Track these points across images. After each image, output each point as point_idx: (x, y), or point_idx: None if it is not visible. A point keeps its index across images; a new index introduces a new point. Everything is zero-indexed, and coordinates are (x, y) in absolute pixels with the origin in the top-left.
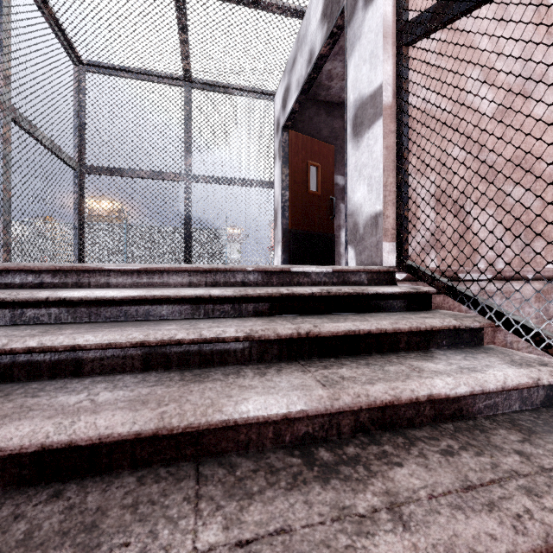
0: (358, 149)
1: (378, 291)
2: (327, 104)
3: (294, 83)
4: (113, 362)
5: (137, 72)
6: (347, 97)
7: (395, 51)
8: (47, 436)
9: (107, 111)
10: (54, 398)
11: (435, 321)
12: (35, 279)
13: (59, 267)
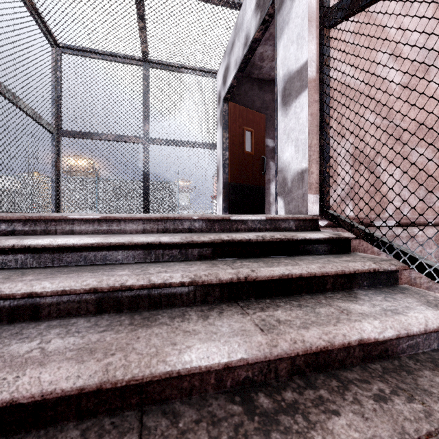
0: (286, 116)
1: (306, 237)
2: (260, 81)
3: (232, 63)
4: (69, 306)
5: (104, 53)
6: (277, 72)
7: (318, 33)
8: None
9: (79, 85)
10: (7, 347)
11: (357, 265)
12: (8, 227)
13: (28, 217)
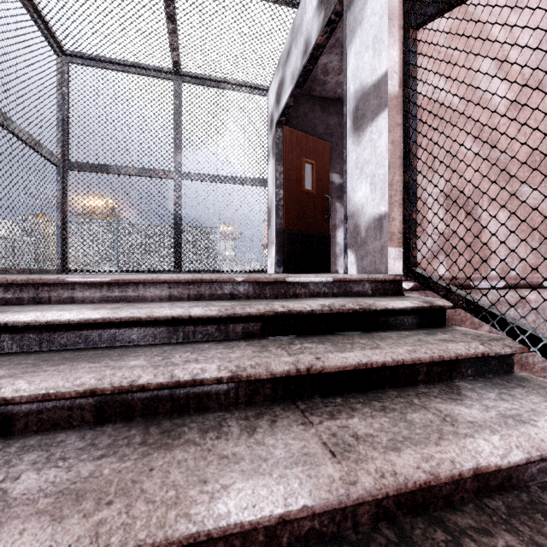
0: (359, 145)
1: (388, 307)
2: (323, 100)
3: (288, 76)
4: (55, 415)
5: (124, 64)
6: (347, 88)
7: (401, 35)
8: None
9: (92, 104)
10: None
11: (460, 348)
12: None
13: (11, 280)
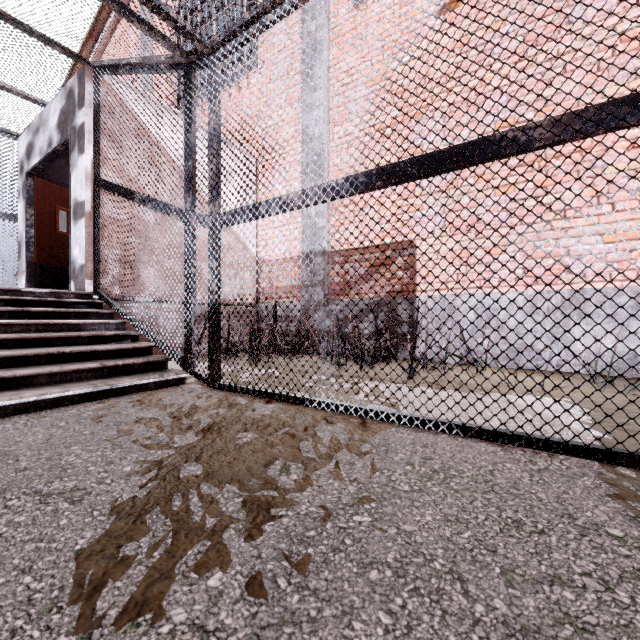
0: (76, 227)
1: (71, 300)
2: None
3: (38, 147)
4: None
5: None
6: (71, 193)
7: (93, 186)
8: None
9: None
10: None
11: (89, 310)
12: None
13: None
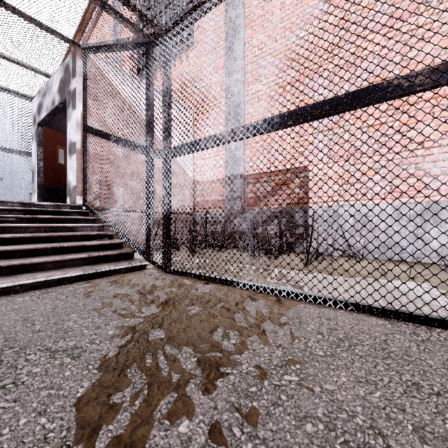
0: (70, 160)
1: (67, 210)
2: None
3: (45, 105)
4: None
5: None
6: (67, 136)
7: (82, 131)
8: None
9: None
10: None
11: (80, 217)
12: None
13: None
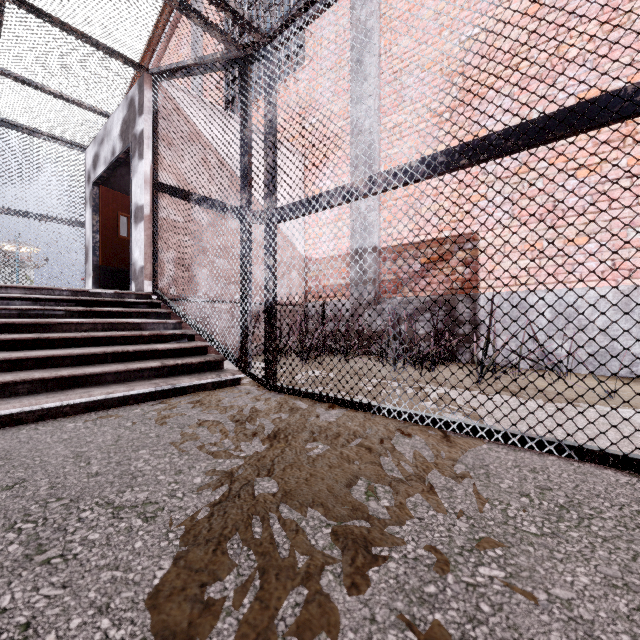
0: (136, 230)
1: (132, 301)
2: None
3: (102, 157)
4: (5, 315)
5: None
6: (132, 198)
7: (152, 190)
8: (6, 321)
9: None
10: None
11: (149, 309)
12: None
13: None
